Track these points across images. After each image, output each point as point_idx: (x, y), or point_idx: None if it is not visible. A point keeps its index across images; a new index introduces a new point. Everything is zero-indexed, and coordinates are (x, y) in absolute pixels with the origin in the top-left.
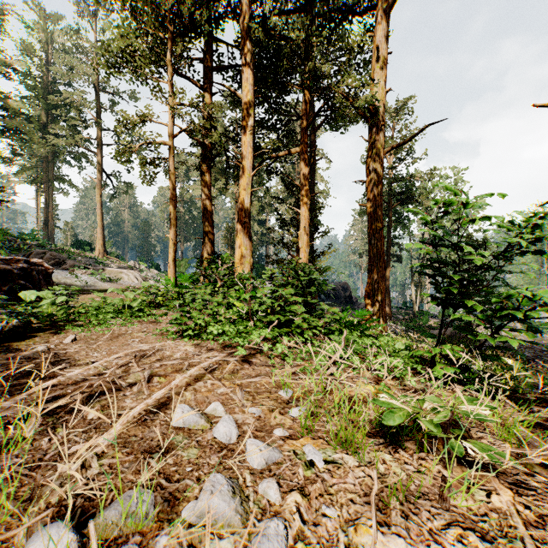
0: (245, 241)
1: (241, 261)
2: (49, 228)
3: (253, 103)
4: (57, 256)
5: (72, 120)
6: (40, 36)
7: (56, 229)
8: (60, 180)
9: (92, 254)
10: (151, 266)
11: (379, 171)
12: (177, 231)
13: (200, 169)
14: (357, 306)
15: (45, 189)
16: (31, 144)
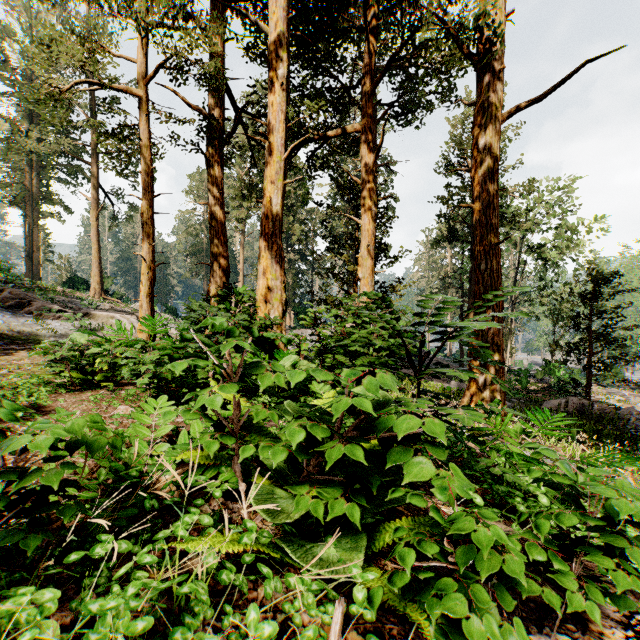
0: (273, 266)
1: (267, 298)
2: (34, 261)
3: (287, 39)
4: (22, 295)
5: (57, 119)
6: (22, 16)
7: (47, 263)
8: (49, 200)
9: (86, 294)
10: (166, 310)
11: (496, 148)
12: (199, 266)
13: (201, 150)
14: (427, 361)
15: (29, 212)
16: (7, 152)
